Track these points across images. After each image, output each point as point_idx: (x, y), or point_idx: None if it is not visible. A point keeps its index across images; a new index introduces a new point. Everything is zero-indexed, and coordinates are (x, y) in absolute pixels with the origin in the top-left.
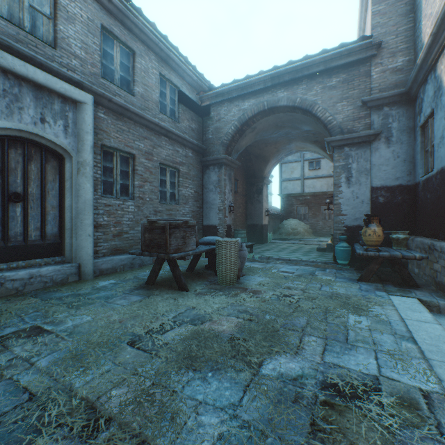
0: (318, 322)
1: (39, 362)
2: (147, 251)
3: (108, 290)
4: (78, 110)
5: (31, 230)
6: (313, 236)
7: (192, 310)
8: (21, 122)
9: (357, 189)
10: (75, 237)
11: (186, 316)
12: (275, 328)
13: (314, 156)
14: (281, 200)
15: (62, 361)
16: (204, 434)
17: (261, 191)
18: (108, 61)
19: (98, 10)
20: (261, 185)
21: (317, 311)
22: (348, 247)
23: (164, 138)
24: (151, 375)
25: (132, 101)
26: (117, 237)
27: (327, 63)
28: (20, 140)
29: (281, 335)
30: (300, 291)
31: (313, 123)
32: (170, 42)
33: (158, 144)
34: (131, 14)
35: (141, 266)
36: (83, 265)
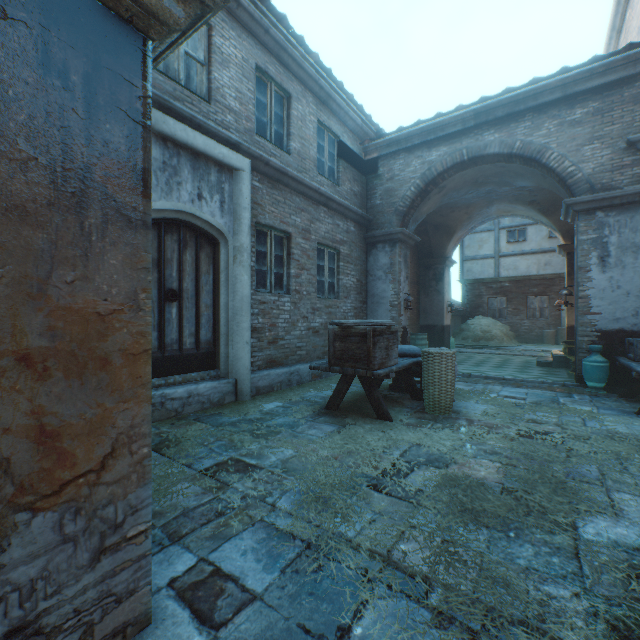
0: (619, 474)
1: (278, 503)
2: (338, 365)
3: (283, 416)
4: (234, 180)
5: (186, 336)
6: (517, 343)
7: (418, 447)
8: (180, 201)
9: (619, 274)
10: (231, 345)
11: (416, 455)
12: (559, 478)
13: (516, 221)
14: (464, 289)
15: (307, 504)
16: (563, 607)
17: (442, 277)
18: (261, 111)
19: (252, 46)
20: (441, 268)
21: (604, 457)
22: (606, 362)
23: (322, 209)
24: (434, 529)
25: (288, 161)
26: (272, 344)
27: (566, 87)
28: (176, 223)
29: (576, 489)
30: (555, 427)
31: (537, 176)
32: (333, 77)
33: (316, 217)
34: (290, 46)
35: (299, 384)
36: (239, 382)
